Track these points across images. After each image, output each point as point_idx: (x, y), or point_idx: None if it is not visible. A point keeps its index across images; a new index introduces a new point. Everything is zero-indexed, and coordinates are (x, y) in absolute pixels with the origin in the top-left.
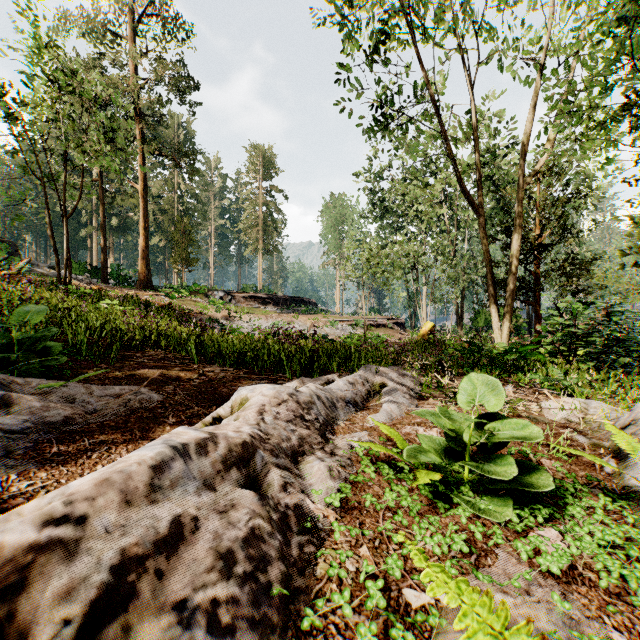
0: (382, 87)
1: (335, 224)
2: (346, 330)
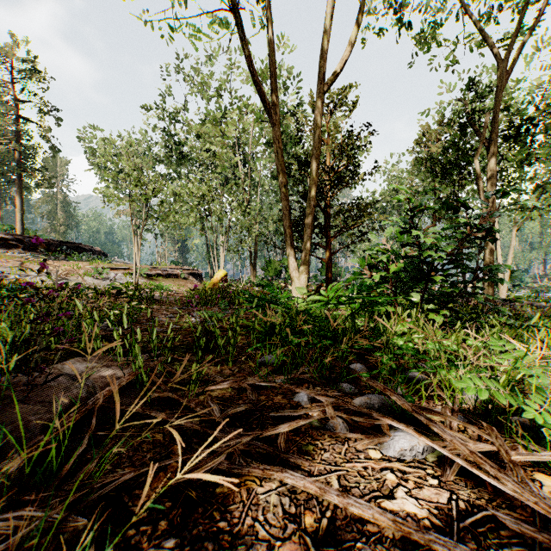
0: None
1: None
2: (120, 280)
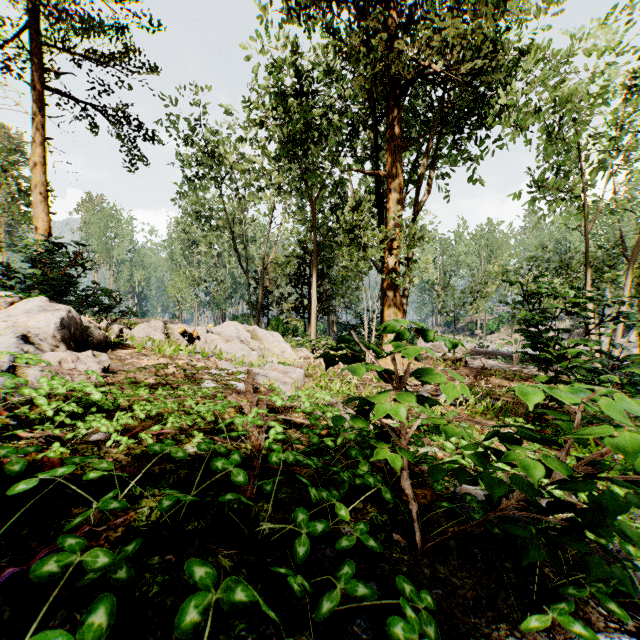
0: (199, 199)
1: (104, 230)
2: None
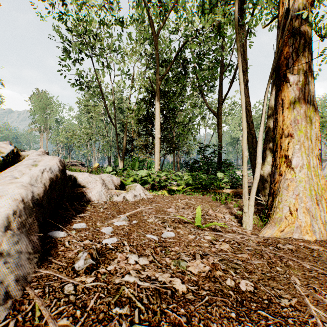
0: (79, 71)
1: (42, 108)
2: None
